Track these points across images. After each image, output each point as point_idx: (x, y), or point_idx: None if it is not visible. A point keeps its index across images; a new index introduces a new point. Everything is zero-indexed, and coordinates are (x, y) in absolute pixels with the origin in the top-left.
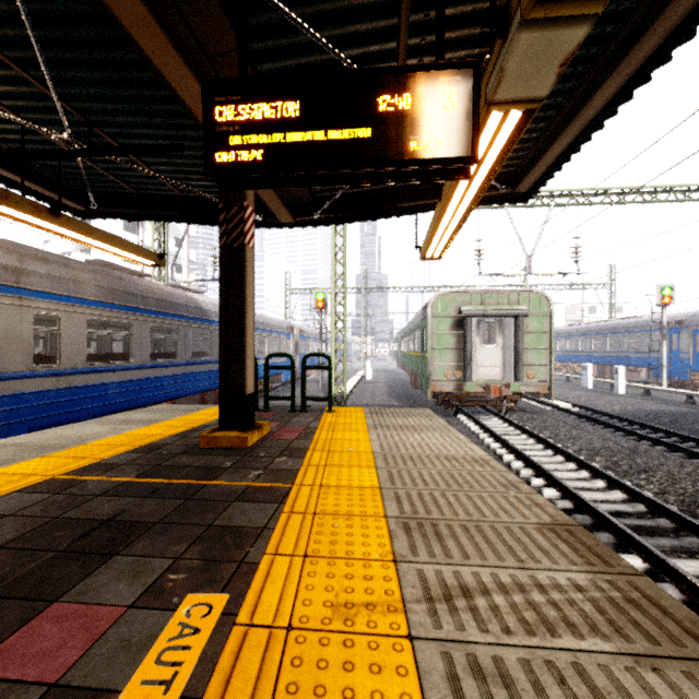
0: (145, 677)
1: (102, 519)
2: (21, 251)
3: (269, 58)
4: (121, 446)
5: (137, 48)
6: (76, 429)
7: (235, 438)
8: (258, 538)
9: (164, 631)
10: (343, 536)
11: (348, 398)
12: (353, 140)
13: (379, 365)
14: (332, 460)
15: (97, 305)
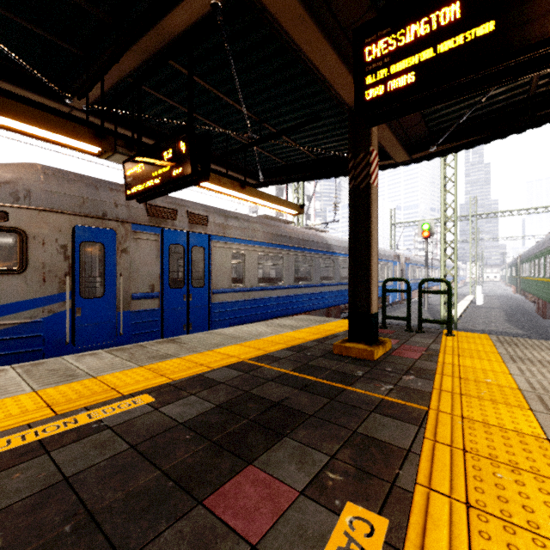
0: None
1: (273, 401)
2: (226, 214)
3: None
4: (280, 344)
5: (291, 49)
6: (253, 328)
7: (363, 350)
8: (404, 461)
9: (332, 535)
10: (514, 495)
11: (458, 321)
12: (542, 11)
13: (489, 290)
14: (467, 389)
15: (263, 245)
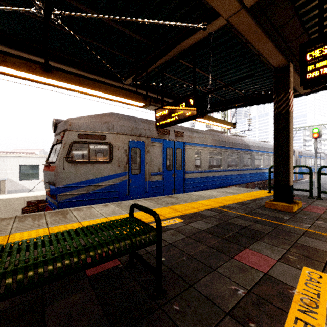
0: (303, 288)
1: (242, 226)
2: (191, 130)
3: (311, 11)
4: (230, 201)
5: (242, 43)
6: (209, 192)
7: (285, 206)
8: None
9: (301, 275)
10: None
11: None
12: None
13: None
14: None
15: (211, 146)
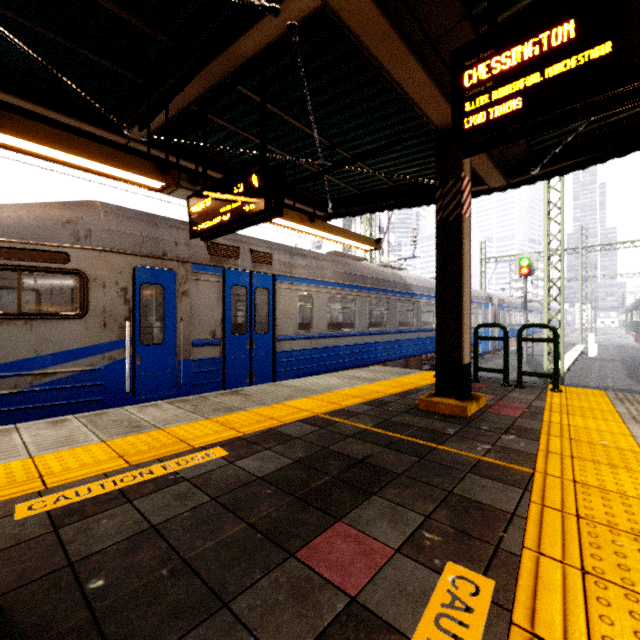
0: (429, 636)
1: (356, 458)
2: (291, 251)
3: None
4: (356, 397)
5: (371, 66)
6: (323, 380)
7: (453, 406)
8: (509, 525)
9: (434, 592)
10: (637, 564)
11: (565, 375)
12: None
13: (604, 339)
14: (580, 451)
15: (333, 285)
